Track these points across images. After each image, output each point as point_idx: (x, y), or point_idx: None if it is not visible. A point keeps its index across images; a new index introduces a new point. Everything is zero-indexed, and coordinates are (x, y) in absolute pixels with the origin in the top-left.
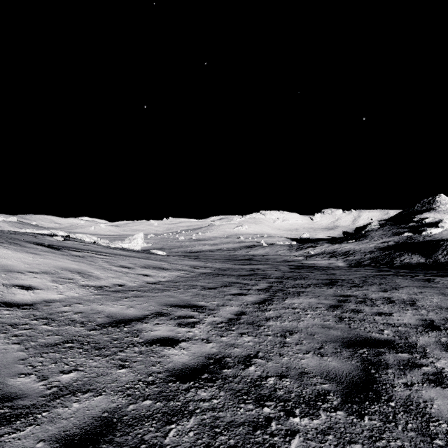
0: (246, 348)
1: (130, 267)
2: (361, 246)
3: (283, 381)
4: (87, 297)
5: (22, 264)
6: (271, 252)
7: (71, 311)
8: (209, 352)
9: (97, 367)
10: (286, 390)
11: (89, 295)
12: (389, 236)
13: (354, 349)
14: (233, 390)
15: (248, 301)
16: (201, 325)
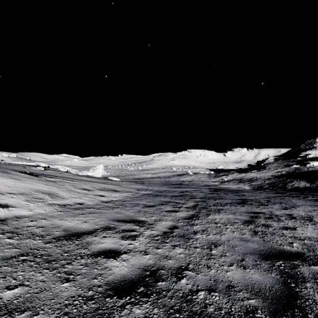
0: (178, 260)
1: (90, 190)
2: (261, 175)
3: (212, 295)
4: (51, 214)
5: (4, 187)
6: (195, 179)
7: (35, 225)
8: (146, 264)
9: (42, 281)
10: (216, 306)
11: (54, 212)
12: (282, 168)
13: (271, 261)
14: (166, 306)
15: (179, 216)
16: (141, 237)
